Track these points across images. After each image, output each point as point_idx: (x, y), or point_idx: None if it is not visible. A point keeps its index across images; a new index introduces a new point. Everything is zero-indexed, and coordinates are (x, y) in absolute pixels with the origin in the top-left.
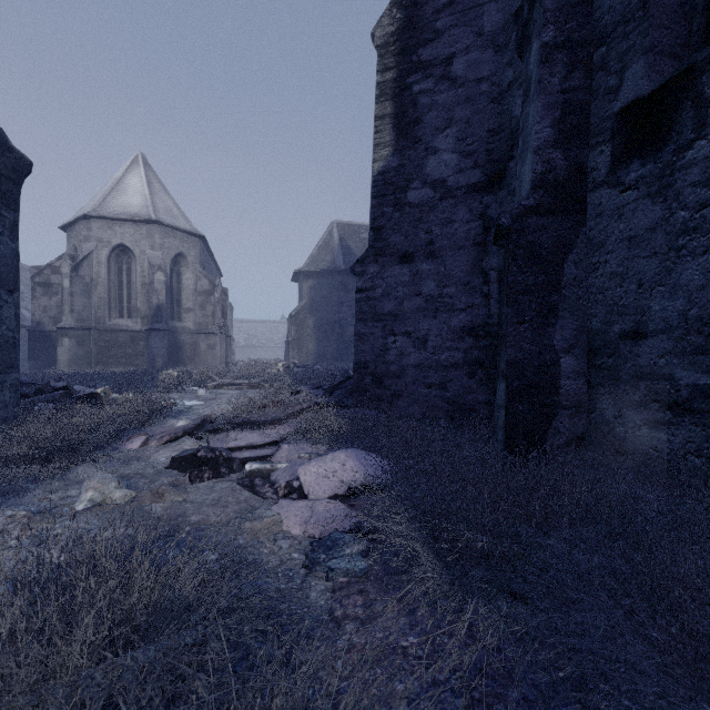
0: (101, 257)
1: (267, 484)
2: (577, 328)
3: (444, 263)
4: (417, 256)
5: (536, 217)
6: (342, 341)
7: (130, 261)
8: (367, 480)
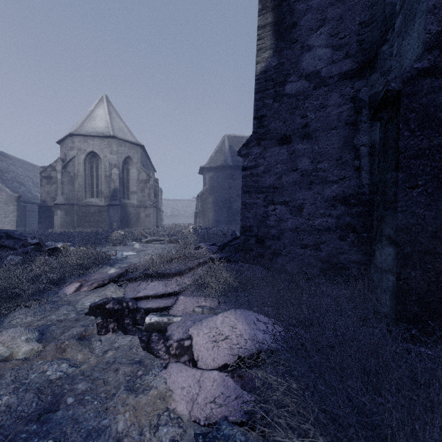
0: (80, 160)
1: (162, 340)
2: None
3: (317, 142)
4: (294, 138)
5: (430, 79)
6: (230, 211)
7: (97, 162)
8: (257, 349)
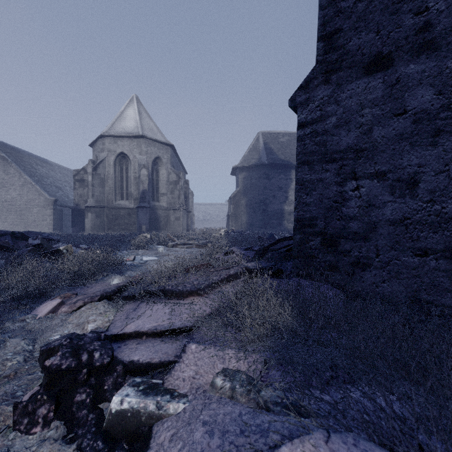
0: (110, 161)
1: None
2: None
3: None
4: (398, 56)
5: None
6: (265, 214)
7: (127, 163)
8: None
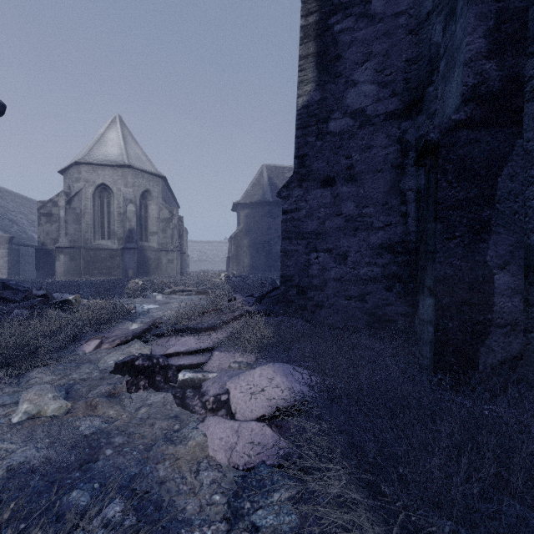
0: (88, 194)
1: (197, 395)
2: (512, 244)
3: (363, 185)
4: (338, 180)
5: (467, 131)
6: (270, 256)
7: (109, 196)
8: (295, 400)
